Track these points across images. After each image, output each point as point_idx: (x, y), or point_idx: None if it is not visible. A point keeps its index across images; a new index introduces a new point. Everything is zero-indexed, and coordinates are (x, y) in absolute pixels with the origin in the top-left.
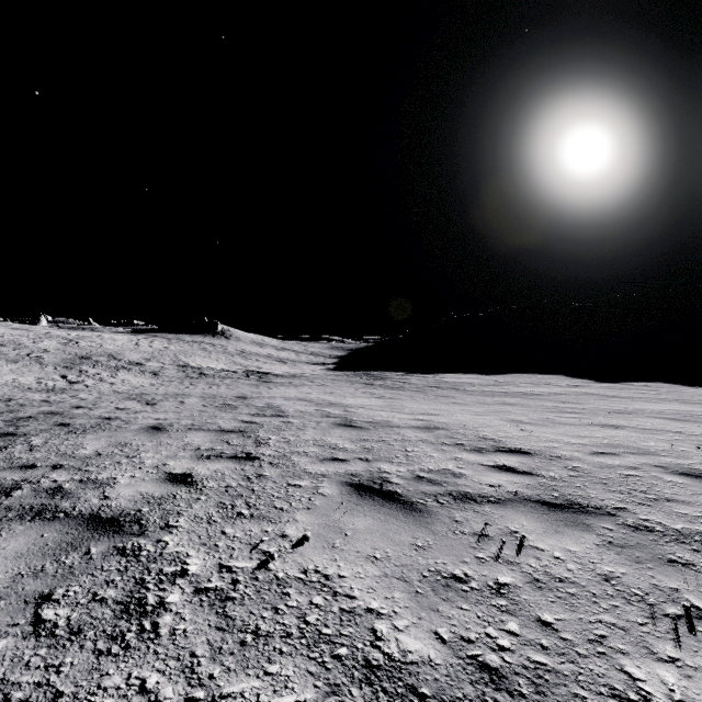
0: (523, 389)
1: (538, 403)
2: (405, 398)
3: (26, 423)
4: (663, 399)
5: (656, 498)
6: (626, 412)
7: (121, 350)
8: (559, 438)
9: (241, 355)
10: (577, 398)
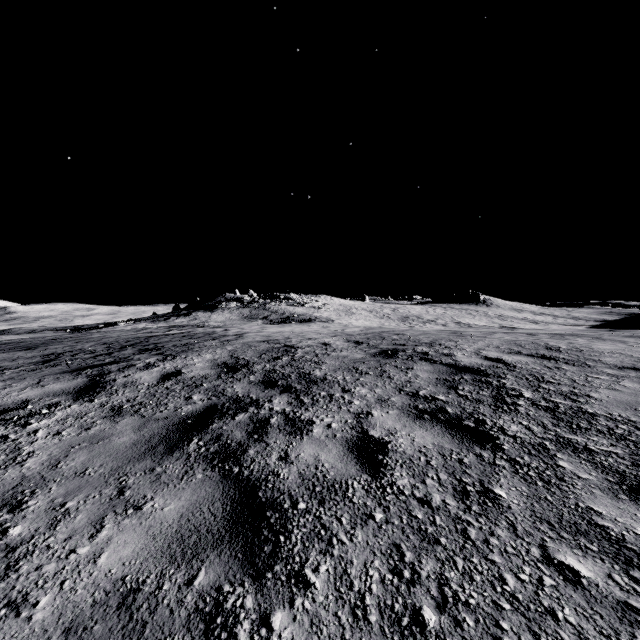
0: None
1: None
2: None
3: None
4: None
5: None
6: None
7: (420, 314)
8: None
9: (499, 318)
10: None
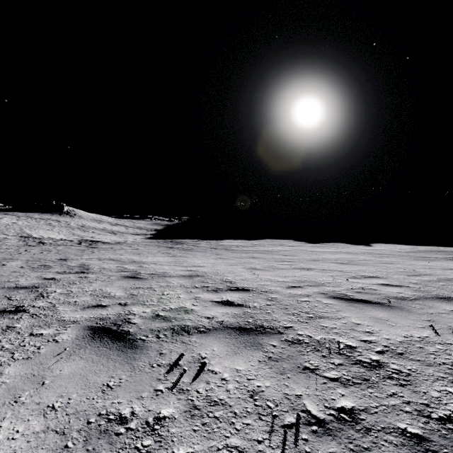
0: (267, 248)
1: (271, 256)
2: (189, 256)
3: None
4: (338, 252)
5: (313, 316)
6: (317, 260)
7: None
8: (273, 278)
9: (81, 229)
10: (294, 253)
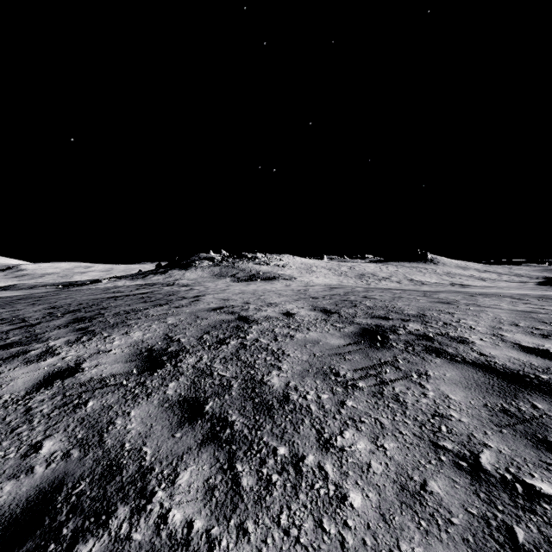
0: None
1: None
2: None
3: None
4: None
5: None
6: None
7: (374, 272)
8: None
9: (447, 275)
10: None
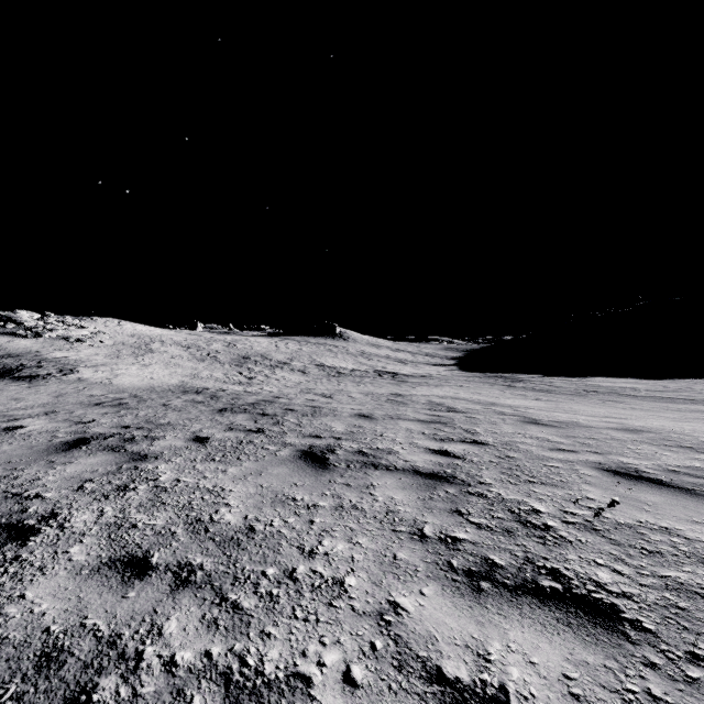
0: None
1: None
2: (566, 401)
3: (263, 407)
4: None
5: None
6: None
7: (267, 351)
8: None
9: (363, 356)
10: None
